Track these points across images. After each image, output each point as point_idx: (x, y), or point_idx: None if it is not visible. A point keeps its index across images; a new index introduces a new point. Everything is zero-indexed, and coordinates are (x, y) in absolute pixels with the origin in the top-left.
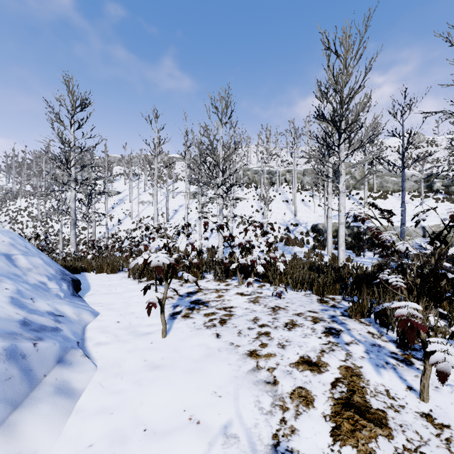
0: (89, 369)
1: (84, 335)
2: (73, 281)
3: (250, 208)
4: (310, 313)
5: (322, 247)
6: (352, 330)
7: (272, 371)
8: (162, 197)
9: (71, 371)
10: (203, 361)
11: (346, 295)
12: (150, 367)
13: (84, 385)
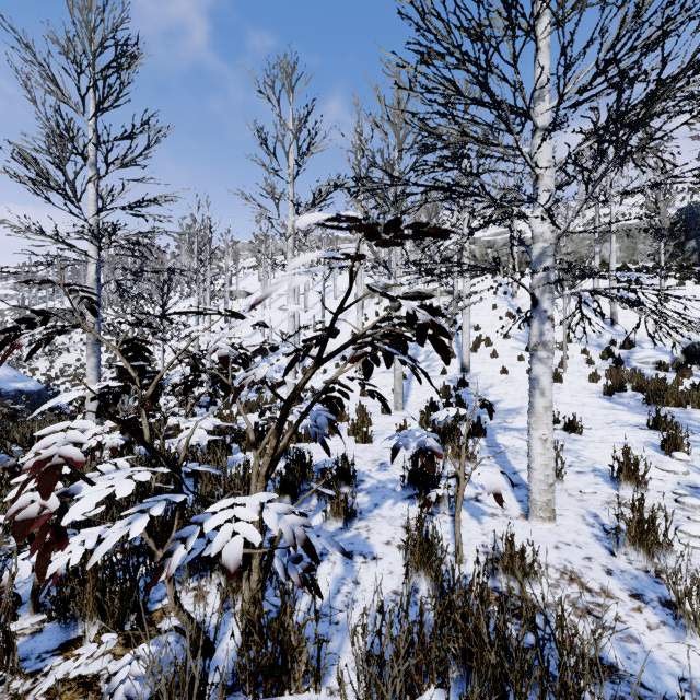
0: None
1: None
2: None
3: (491, 310)
4: None
5: None
6: None
7: None
8: (315, 298)
9: None
10: None
11: None
12: None
13: None
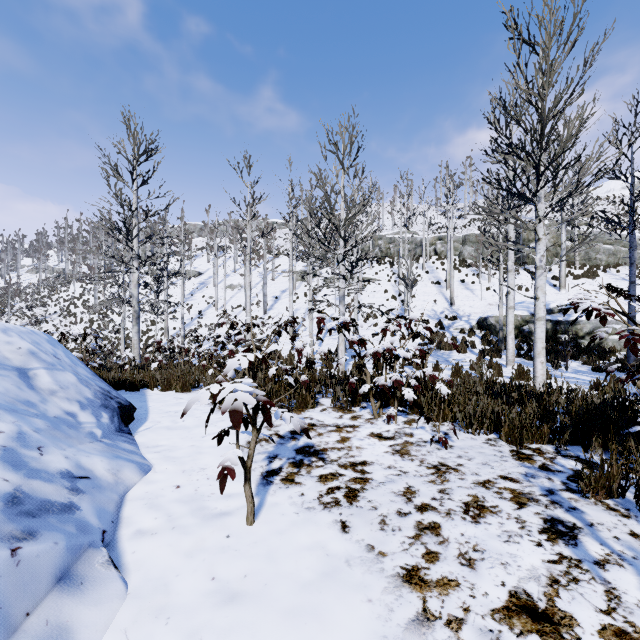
0: (113, 596)
1: (120, 513)
2: (121, 407)
3: (383, 293)
4: (505, 481)
5: (496, 353)
6: (598, 526)
7: (456, 628)
8: (257, 279)
9: (78, 601)
10: (318, 588)
11: (561, 445)
12: (221, 595)
13: (96, 636)
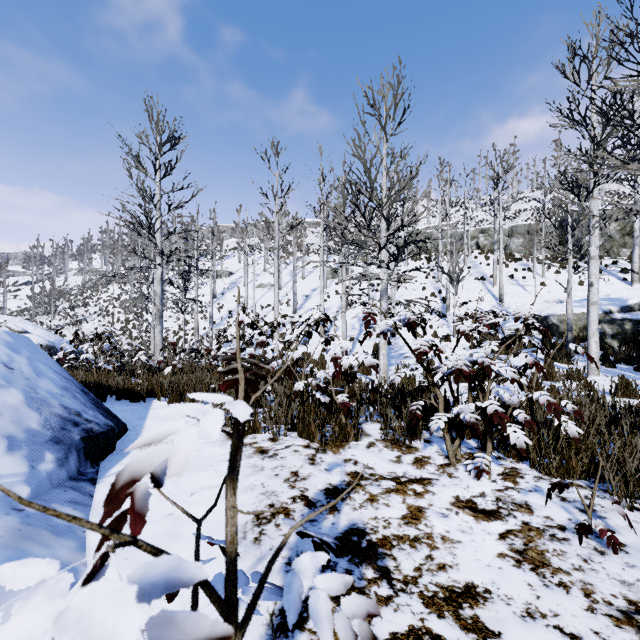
0: None
1: None
2: (88, 438)
3: (421, 290)
4: None
5: (567, 359)
6: None
7: None
8: (287, 278)
9: None
10: None
11: None
12: None
13: None
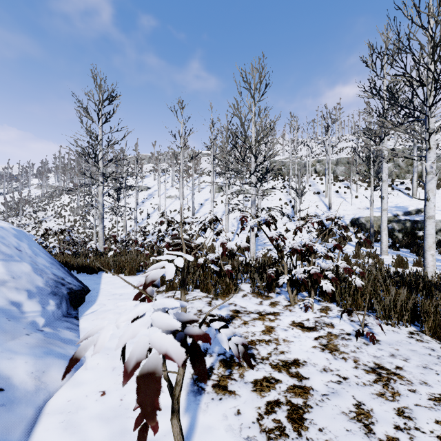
0: None
1: (29, 438)
2: (71, 293)
3: (278, 200)
4: None
5: (369, 245)
6: None
7: None
8: (188, 191)
9: None
10: None
11: None
12: None
13: None
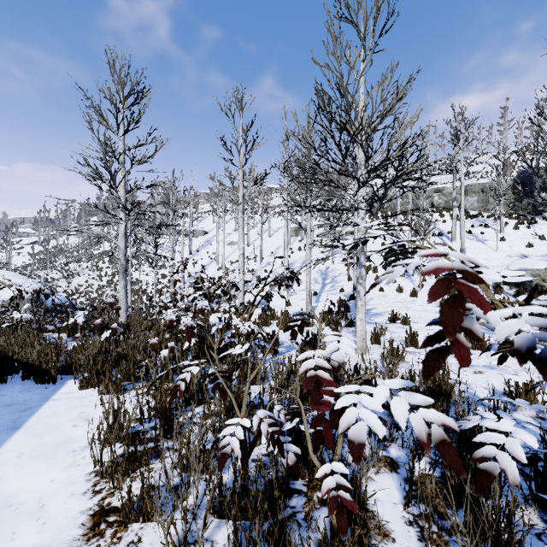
0: None
1: None
2: None
3: (380, 246)
4: None
5: None
6: None
7: None
8: (255, 236)
9: None
10: None
11: None
12: None
13: None
